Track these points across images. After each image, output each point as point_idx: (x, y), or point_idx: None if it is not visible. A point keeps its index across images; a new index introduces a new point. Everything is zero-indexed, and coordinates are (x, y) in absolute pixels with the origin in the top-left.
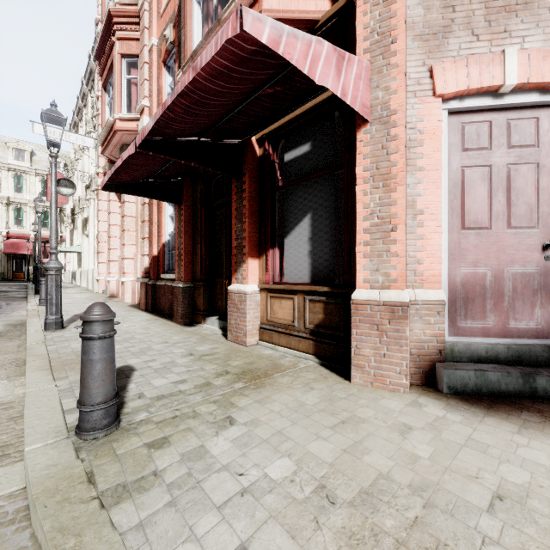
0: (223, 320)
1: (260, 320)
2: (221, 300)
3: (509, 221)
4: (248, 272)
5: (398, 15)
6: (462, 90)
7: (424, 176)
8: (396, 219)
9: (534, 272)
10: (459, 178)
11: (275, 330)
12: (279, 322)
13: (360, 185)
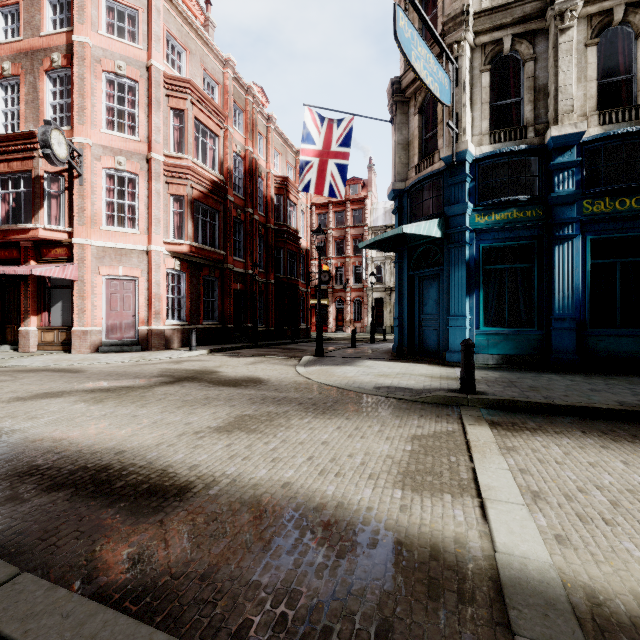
0: (14, 345)
1: (38, 342)
2: (11, 336)
3: (124, 309)
4: (32, 322)
5: (86, 254)
6: (108, 274)
7: (97, 296)
8: (86, 308)
9: (131, 322)
10: (110, 296)
11: (46, 345)
12: (48, 341)
13: (75, 297)
